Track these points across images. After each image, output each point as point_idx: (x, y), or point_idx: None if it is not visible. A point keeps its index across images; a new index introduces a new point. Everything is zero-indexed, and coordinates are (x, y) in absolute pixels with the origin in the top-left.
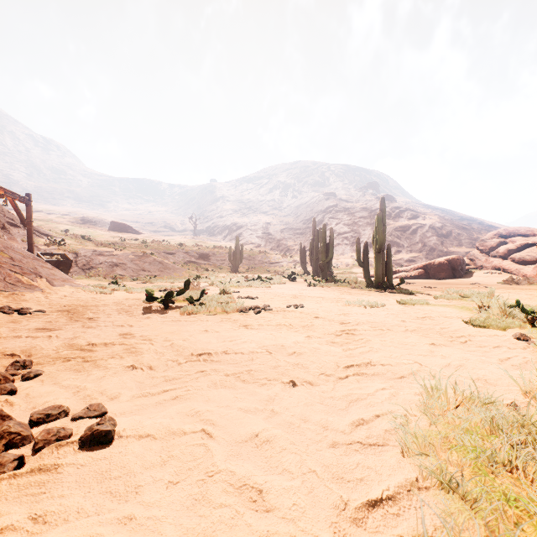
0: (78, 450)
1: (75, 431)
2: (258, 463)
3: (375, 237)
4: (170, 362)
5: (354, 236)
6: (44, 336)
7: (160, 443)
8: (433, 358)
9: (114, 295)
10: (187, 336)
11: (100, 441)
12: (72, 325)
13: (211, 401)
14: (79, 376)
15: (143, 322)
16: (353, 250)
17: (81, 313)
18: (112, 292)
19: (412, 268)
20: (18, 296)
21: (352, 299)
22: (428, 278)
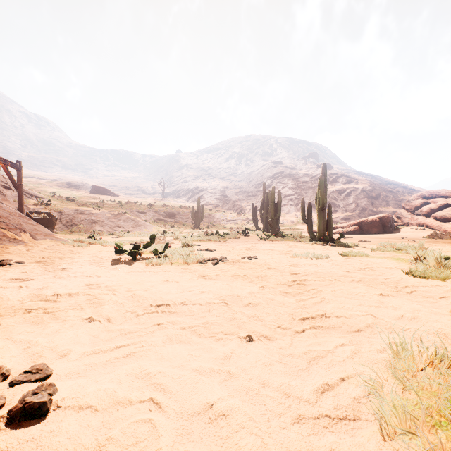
0: (4, 427)
1: (9, 400)
2: (212, 447)
3: (318, 197)
4: (129, 314)
5: (298, 198)
6: (14, 286)
7: (101, 417)
8: (385, 310)
9: (90, 248)
10: (148, 287)
11: (32, 415)
12: (44, 276)
13: (165, 359)
14: (35, 329)
15: (110, 273)
16: (297, 210)
17: (57, 264)
18: (88, 245)
19: (348, 224)
20: (3, 249)
21: (299, 251)
22: (362, 233)
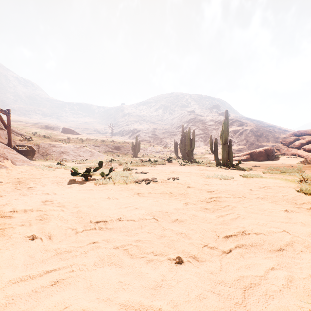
0: None
1: None
2: None
3: (222, 134)
4: (69, 231)
5: (205, 136)
6: None
7: None
8: (296, 226)
9: (55, 171)
10: (92, 203)
11: None
12: (12, 193)
13: (92, 289)
14: None
15: (64, 191)
16: (205, 144)
17: (26, 183)
18: (55, 169)
19: (242, 154)
20: None
21: (210, 173)
22: (252, 160)
